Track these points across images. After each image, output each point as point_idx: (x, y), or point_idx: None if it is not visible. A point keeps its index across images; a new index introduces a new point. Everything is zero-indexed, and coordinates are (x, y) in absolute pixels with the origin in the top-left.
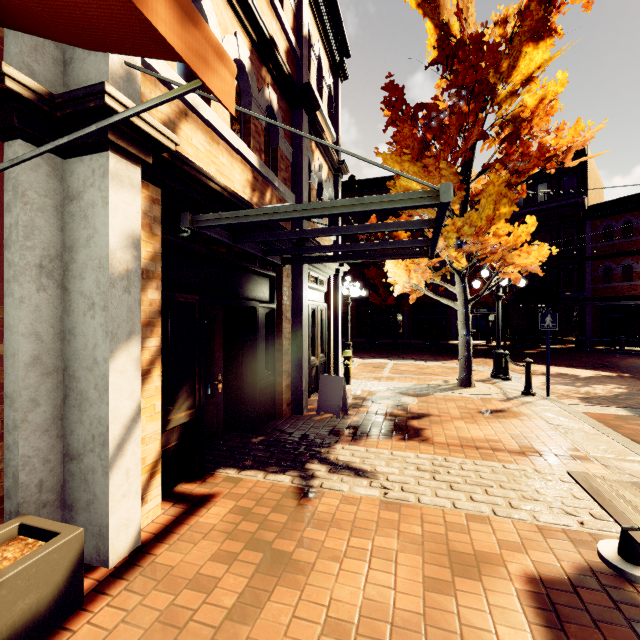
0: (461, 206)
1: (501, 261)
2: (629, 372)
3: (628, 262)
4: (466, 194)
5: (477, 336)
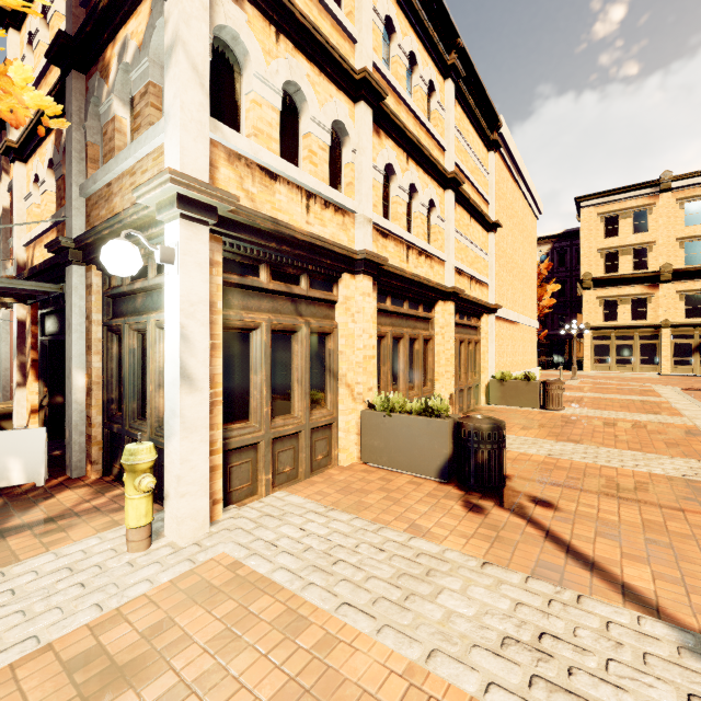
0: None
1: None
2: None
3: None
4: None
5: None
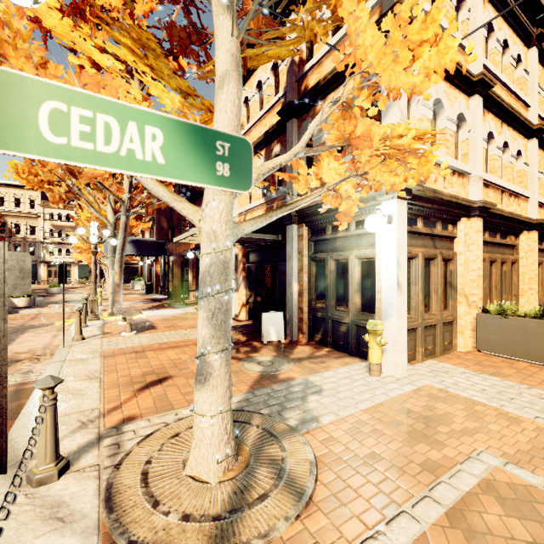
0: None
1: None
2: None
3: None
4: None
5: None
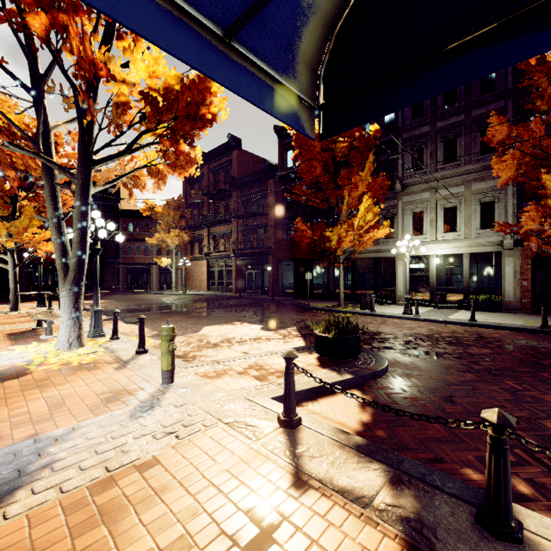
0: (12, 213)
1: (34, 247)
2: (119, 300)
3: (139, 245)
4: (15, 208)
5: (47, 288)
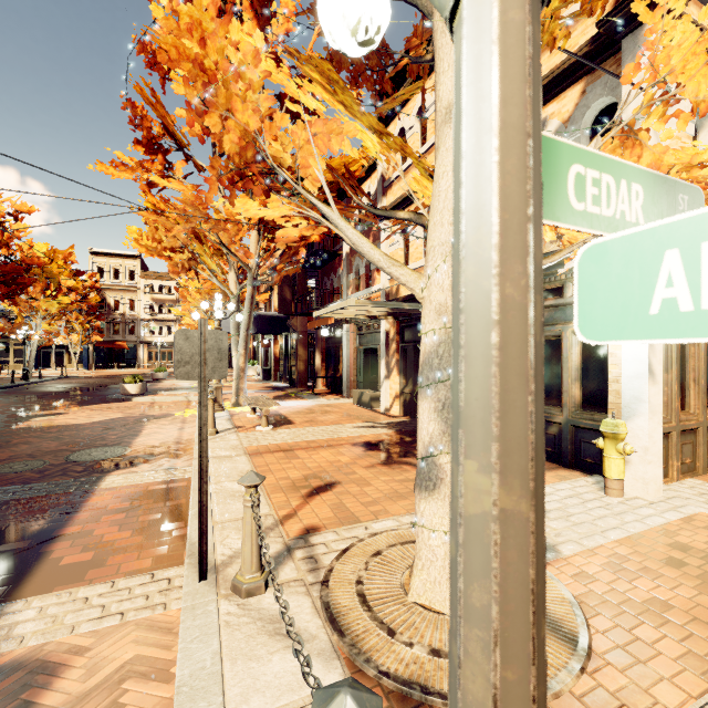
0: None
1: None
2: None
3: None
4: None
5: None
